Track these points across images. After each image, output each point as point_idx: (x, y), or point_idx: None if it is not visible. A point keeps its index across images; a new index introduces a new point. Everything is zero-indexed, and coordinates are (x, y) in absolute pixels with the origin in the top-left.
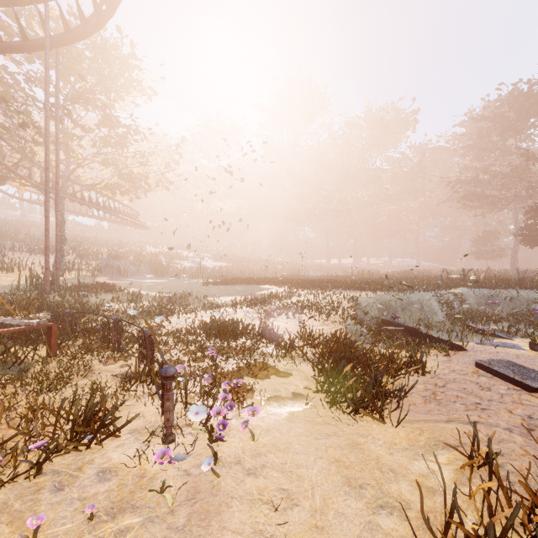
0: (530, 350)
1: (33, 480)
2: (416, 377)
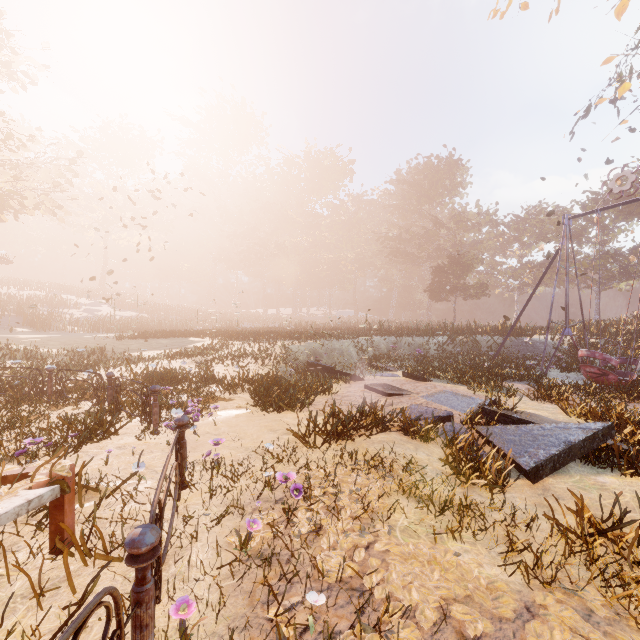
0: (403, 377)
1: (71, 456)
2: (324, 397)
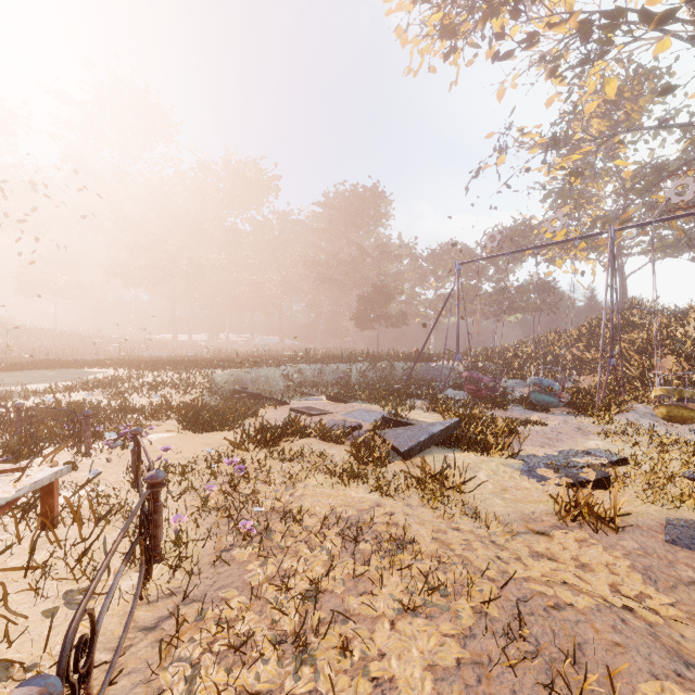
0: (326, 400)
1: None
2: (252, 420)
